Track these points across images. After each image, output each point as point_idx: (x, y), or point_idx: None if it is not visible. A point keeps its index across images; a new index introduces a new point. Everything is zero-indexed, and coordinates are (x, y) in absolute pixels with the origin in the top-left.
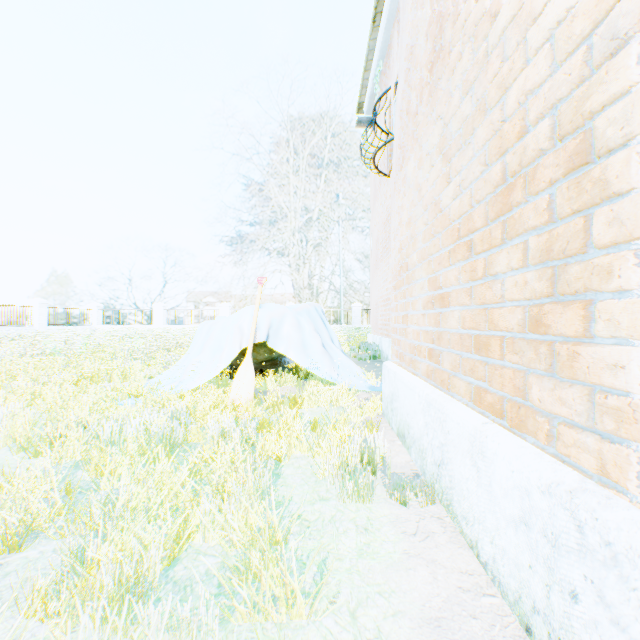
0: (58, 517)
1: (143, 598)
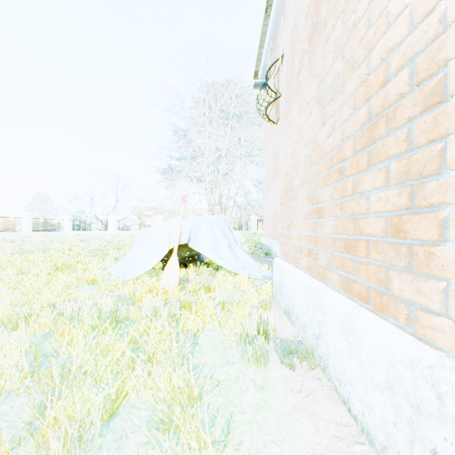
0: (27, 378)
1: (88, 446)
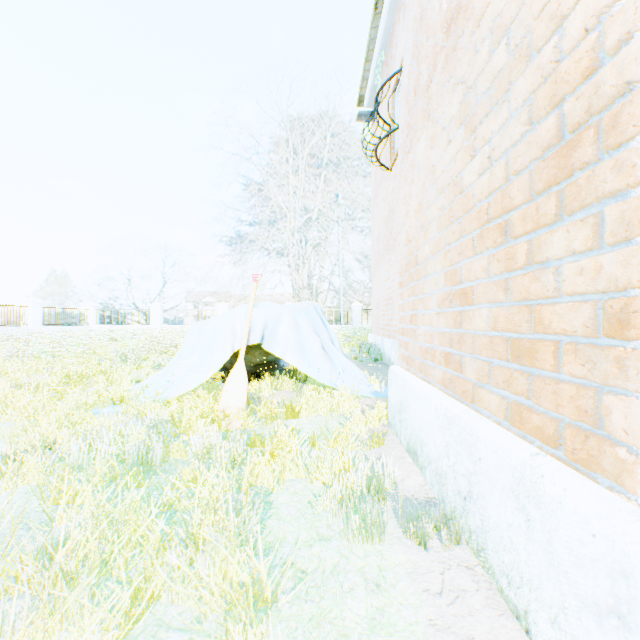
0: None
1: None
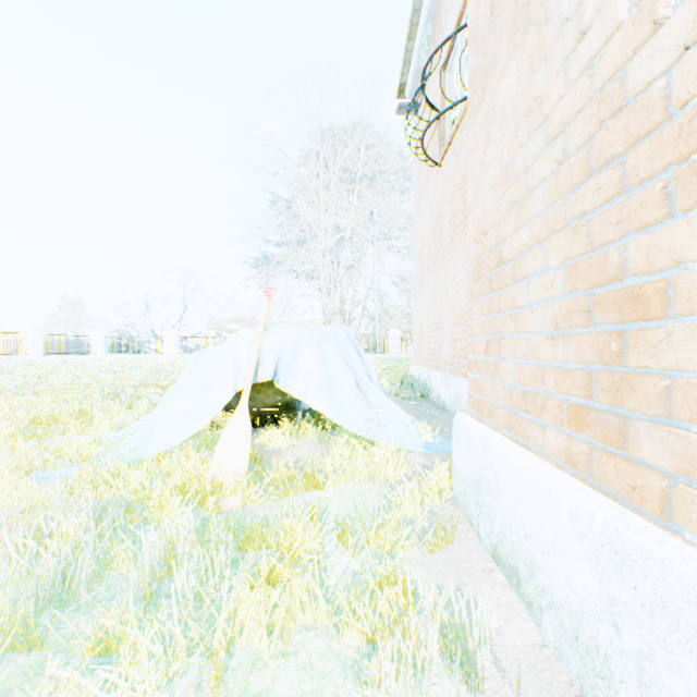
0: None
1: None
